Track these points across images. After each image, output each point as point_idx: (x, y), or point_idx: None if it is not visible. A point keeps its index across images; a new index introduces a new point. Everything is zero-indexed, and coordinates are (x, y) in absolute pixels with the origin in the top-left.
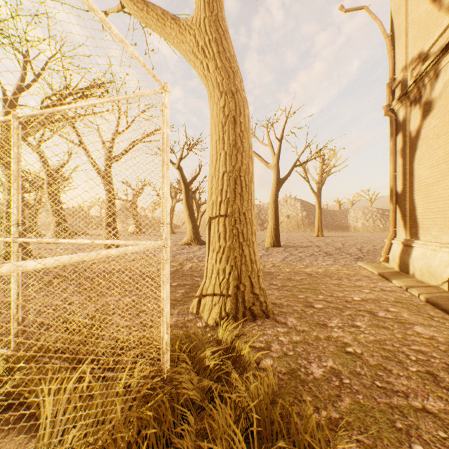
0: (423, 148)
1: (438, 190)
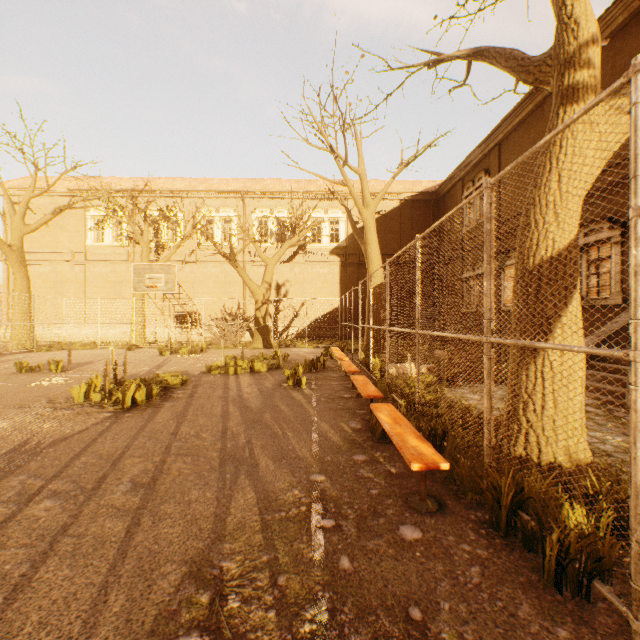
0: (33, 289)
1: (42, 307)
